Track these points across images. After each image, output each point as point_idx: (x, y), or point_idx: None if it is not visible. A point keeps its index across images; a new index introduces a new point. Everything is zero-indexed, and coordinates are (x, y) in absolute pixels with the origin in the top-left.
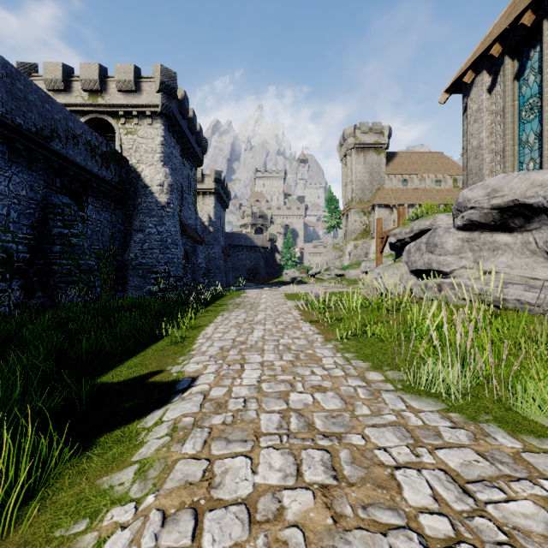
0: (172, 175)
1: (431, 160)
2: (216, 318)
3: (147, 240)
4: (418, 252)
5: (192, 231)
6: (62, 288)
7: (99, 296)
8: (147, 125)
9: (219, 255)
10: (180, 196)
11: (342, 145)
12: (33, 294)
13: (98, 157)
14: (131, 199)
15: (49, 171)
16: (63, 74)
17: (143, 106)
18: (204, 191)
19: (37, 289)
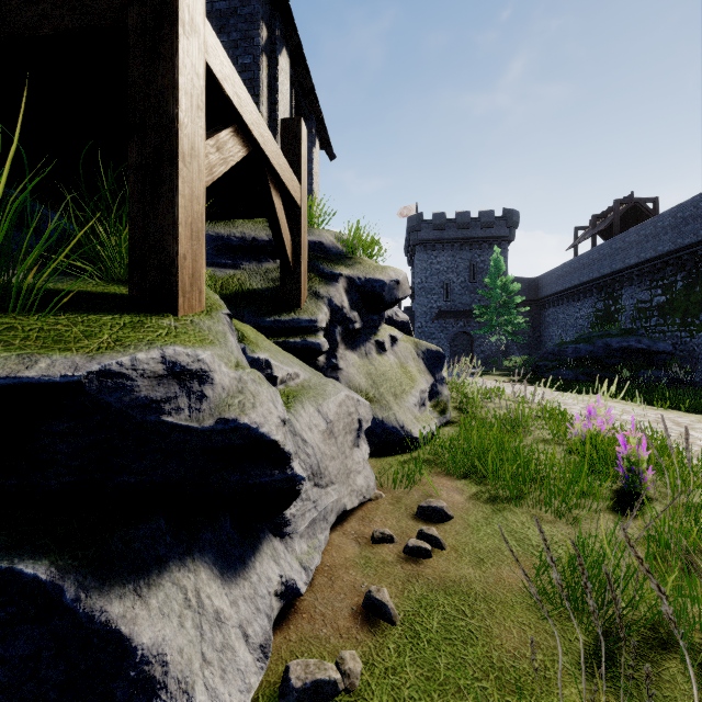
0: None
1: None
2: (673, 413)
3: None
4: None
5: None
6: None
7: None
8: None
9: None
10: None
11: None
12: None
13: None
14: None
15: None
16: None
17: None
18: None
19: None
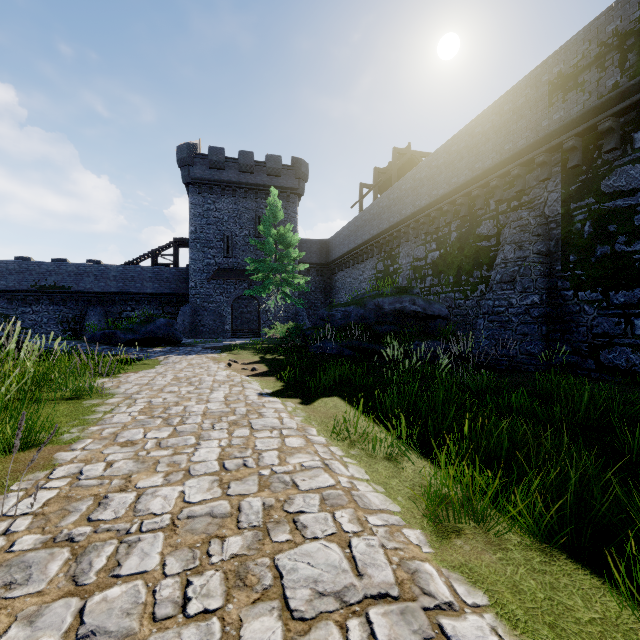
0: None
1: None
2: None
3: None
4: None
5: None
6: None
7: None
8: None
9: None
10: None
11: None
12: None
13: None
14: None
15: None
16: None
17: None
18: None
19: None
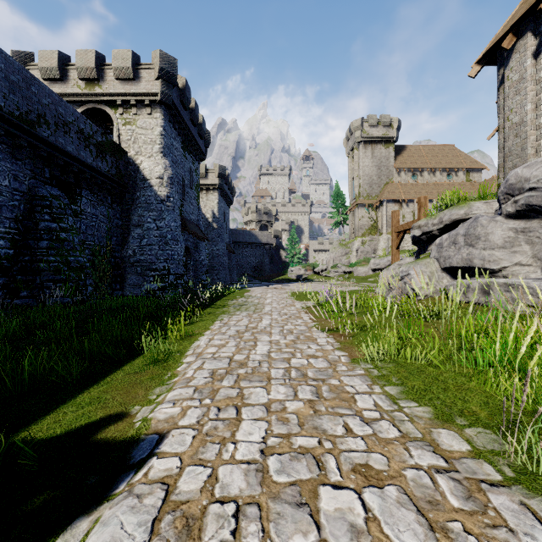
0: (172, 168)
1: (442, 153)
2: (213, 323)
3: (146, 235)
4: (453, 245)
5: (194, 227)
6: (48, 287)
7: (91, 296)
8: (146, 115)
9: (223, 252)
10: (181, 190)
11: (348, 138)
12: (17, 293)
13: (93, 147)
14: (129, 192)
15: (36, 160)
16: (59, 62)
17: (142, 95)
18: (207, 186)
19: (21, 289)
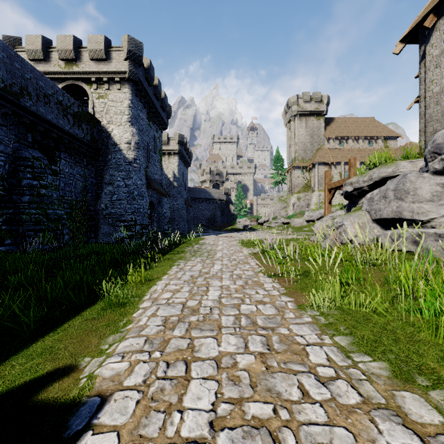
0: (139, 135)
1: (364, 124)
2: (170, 268)
3: (116, 192)
4: (383, 199)
5: (157, 185)
6: (30, 235)
7: (67, 243)
8: (116, 90)
9: (182, 206)
10: (146, 154)
11: (286, 112)
12: (2, 241)
13: (70, 116)
14: (102, 155)
15: (19, 127)
16: (43, 45)
17: (112, 73)
18: (169, 152)
19: (6, 237)
